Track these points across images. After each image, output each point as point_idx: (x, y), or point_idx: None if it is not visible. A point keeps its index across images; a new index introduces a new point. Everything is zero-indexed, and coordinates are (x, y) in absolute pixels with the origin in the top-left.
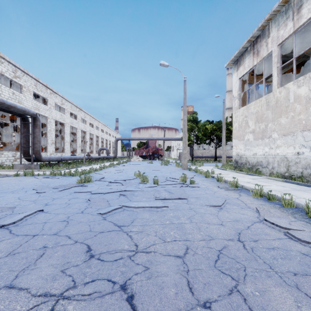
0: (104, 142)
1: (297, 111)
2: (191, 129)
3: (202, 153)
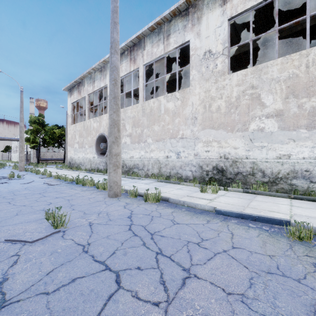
0: None
1: (93, 135)
2: (36, 131)
3: (52, 156)
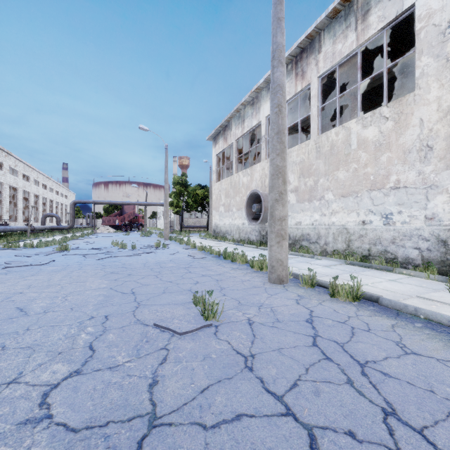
0: (47, 204)
1: (243, 193)
2: (179, 193)
3: (194, 223)
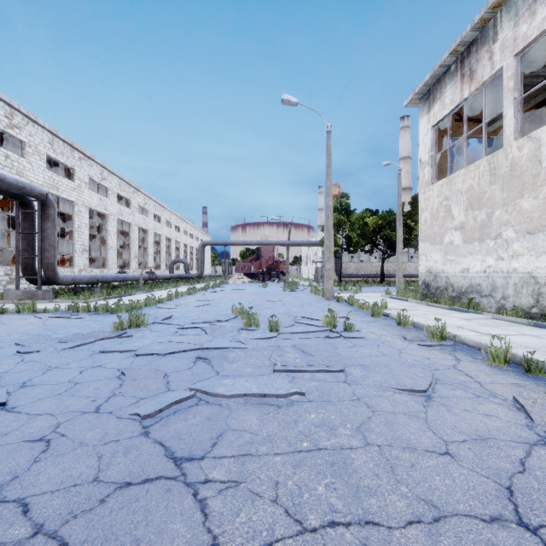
0: (180, 249)
1: None
2: (337, 224)
3: (357, 269)
